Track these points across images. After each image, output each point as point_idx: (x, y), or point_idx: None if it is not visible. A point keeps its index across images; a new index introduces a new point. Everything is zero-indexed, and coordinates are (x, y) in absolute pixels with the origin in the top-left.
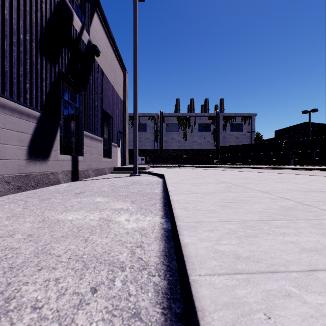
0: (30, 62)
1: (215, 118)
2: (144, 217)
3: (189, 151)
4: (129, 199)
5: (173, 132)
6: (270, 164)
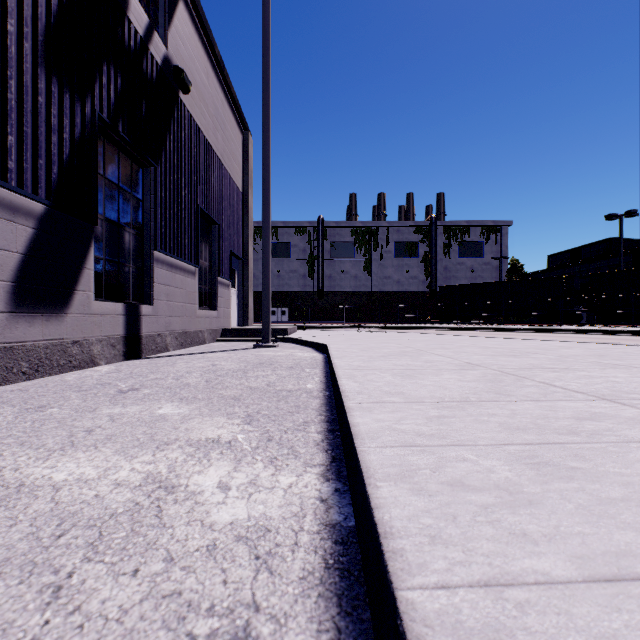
0: (19, 87)
1: (428, 232)
2: (274, 475)
3: (376, 297)
4: (241, 410)
5: (344, 258)
6: (541, 323)
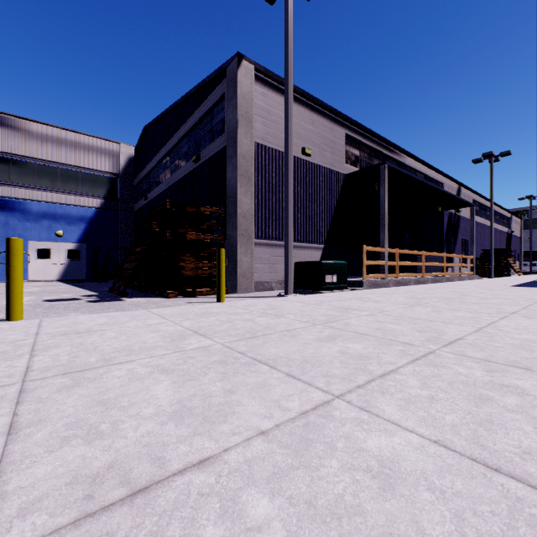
0: None
1: None
2: None
3: None
4: None
5: None
6: None
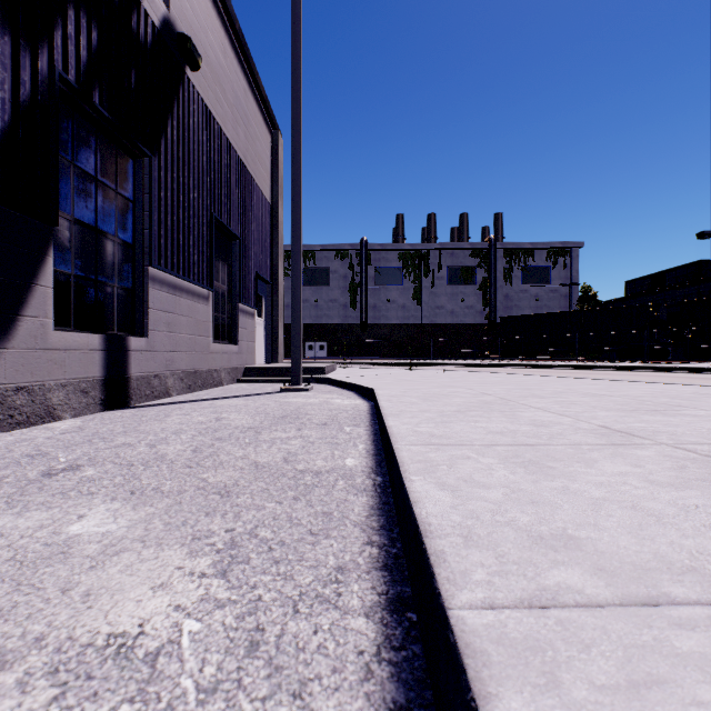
0: None
1: (486, 255)
2: None
3: (426, 329)
4: (222, 527)
5: (391, 286)
6: (621, 359)
